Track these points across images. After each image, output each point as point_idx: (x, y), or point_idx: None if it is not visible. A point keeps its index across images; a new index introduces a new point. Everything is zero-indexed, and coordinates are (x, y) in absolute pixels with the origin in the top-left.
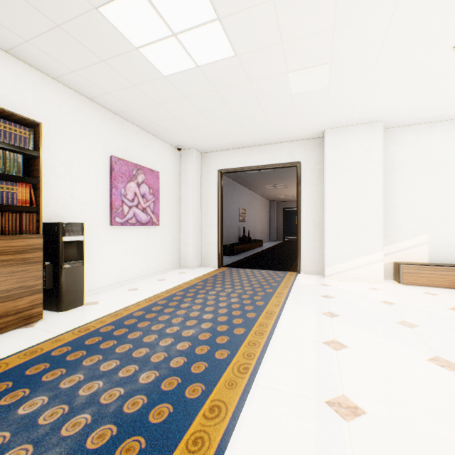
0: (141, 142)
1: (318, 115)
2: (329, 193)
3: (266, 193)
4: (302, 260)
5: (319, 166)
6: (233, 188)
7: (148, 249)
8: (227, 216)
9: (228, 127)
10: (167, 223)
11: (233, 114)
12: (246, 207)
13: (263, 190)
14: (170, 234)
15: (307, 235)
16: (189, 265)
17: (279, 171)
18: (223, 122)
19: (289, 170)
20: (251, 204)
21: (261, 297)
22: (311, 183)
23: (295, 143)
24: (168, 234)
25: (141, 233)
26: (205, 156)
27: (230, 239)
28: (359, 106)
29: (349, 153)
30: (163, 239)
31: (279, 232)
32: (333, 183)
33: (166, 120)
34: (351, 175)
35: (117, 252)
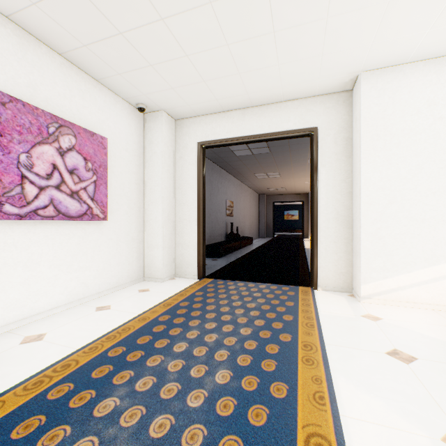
0: (70, 84)
1: (363, 34)
2: (367, 170)
3: (256, 185)
4: (319, 270)
5: (345, 133)
6: (219, 175)
7: (84, 257)
8: (212, 209)
9: (211, 63)
10: (122, 217)
11: (219, 25)
12: (234, 200)
13: (253, 180)
14: (128, 232)
15: (327, 234)
16: (157, 276)
17: (276, 153)
18: (203, 49)
19: (289, 151)
20: (239, 196)
21: (277, 363)
22: (332, 159)
23: (309, 100)
24: (123, 233)
25: (70, 232)
26: (180, 124)
27: (216, 237)
28: (441, 8)
29: (400, 108)
30: (115, 240)
31: (268, 228)
32: (373, 155)
33: (104, 40)
34: (403, 142)
35: (11, 266)
